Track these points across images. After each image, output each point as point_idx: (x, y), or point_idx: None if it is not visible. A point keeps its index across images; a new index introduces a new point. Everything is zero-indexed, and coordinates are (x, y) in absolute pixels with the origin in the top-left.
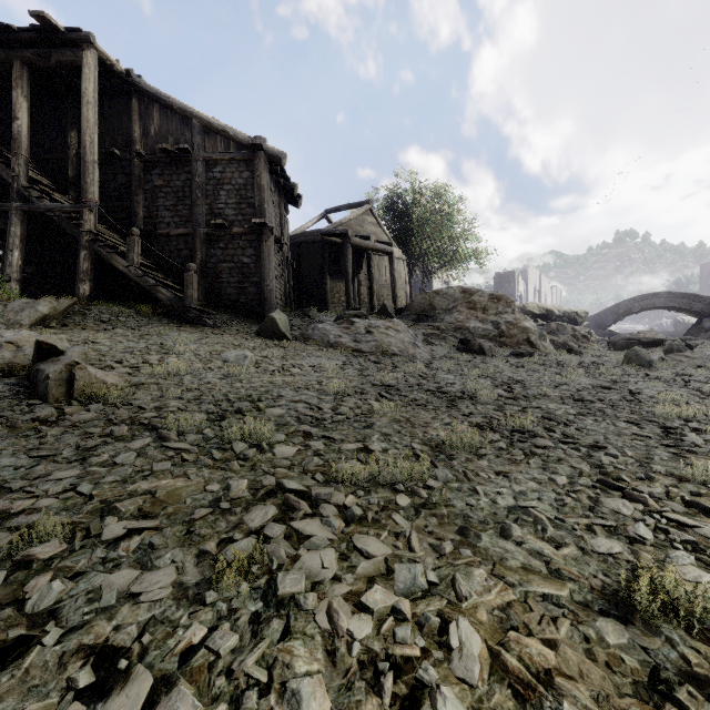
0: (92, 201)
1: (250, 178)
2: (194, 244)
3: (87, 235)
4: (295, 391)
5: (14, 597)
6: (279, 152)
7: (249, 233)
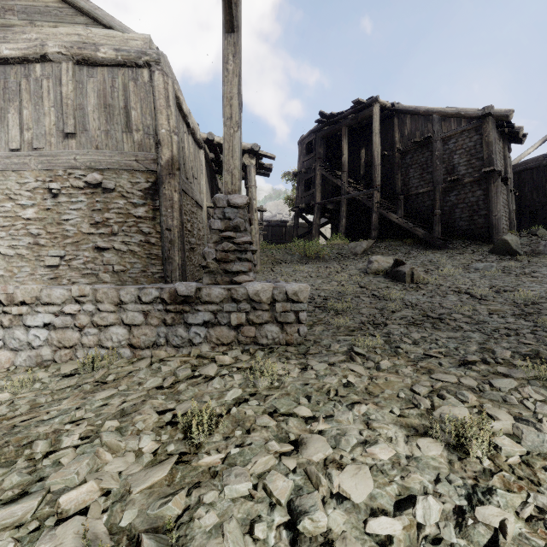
0: (378, 186)
1: (478, 139)
2: (434, 196)
3: (375, 205)
4: (540, 285)
5: (469, 318)
6: (505, 111)
7: (477, 180)
